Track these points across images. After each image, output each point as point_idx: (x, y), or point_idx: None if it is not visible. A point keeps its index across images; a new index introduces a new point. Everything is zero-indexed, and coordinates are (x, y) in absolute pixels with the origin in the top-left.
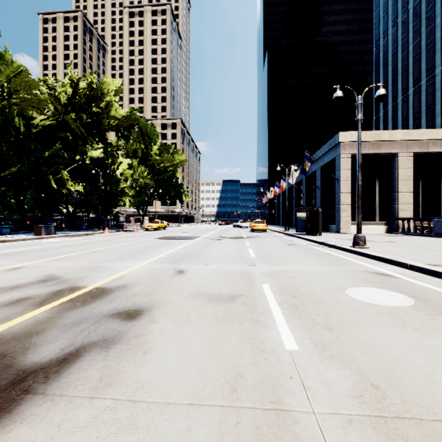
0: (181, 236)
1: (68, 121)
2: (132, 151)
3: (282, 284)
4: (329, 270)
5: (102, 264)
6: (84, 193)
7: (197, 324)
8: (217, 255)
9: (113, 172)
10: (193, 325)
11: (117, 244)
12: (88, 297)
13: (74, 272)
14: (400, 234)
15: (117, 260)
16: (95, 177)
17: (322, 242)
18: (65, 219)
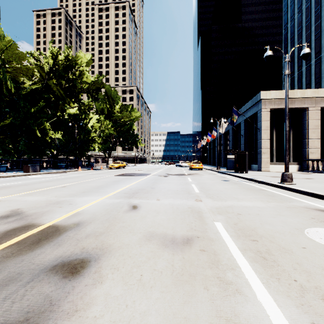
0: (136, 173)
1: (50, 85)
2: (100, 110)
3: (234, 222)
4: (271, 206)
5: (66, 199)
6: (64, 141)
7: (152, 287)
8: (166, 190)
9: (85, 125)
10: (146, 289)
11: (85, 180)
12: (37, 238)
13: (38, 207)
14: (310, 172)
15: (81, 195)
16: (72, 129)
17: (251, 179)
18: (49, 160)
